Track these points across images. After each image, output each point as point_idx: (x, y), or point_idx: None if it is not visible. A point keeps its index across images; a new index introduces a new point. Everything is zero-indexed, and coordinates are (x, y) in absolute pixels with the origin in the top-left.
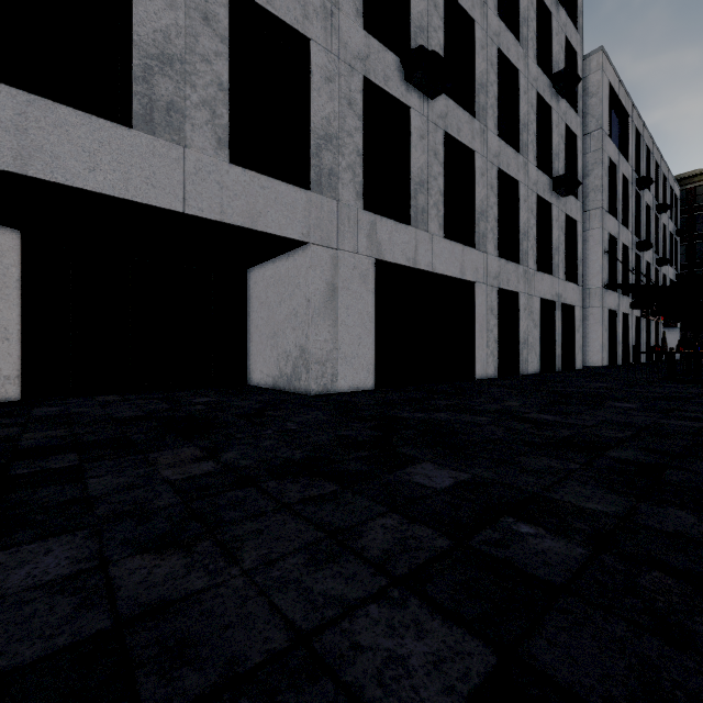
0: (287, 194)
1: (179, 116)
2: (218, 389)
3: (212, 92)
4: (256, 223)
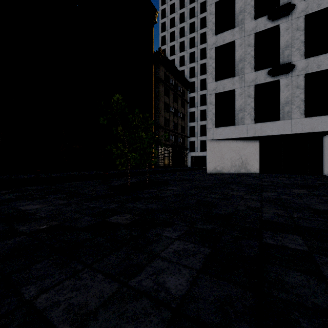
0: (326, 119)
1: (290, 113)
2: (308, 175)
3: (299, 103)
4: (313, 130)
